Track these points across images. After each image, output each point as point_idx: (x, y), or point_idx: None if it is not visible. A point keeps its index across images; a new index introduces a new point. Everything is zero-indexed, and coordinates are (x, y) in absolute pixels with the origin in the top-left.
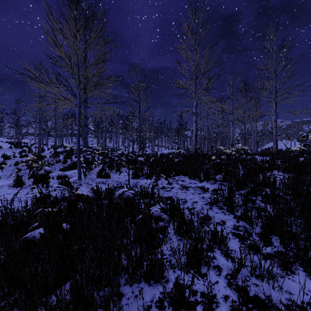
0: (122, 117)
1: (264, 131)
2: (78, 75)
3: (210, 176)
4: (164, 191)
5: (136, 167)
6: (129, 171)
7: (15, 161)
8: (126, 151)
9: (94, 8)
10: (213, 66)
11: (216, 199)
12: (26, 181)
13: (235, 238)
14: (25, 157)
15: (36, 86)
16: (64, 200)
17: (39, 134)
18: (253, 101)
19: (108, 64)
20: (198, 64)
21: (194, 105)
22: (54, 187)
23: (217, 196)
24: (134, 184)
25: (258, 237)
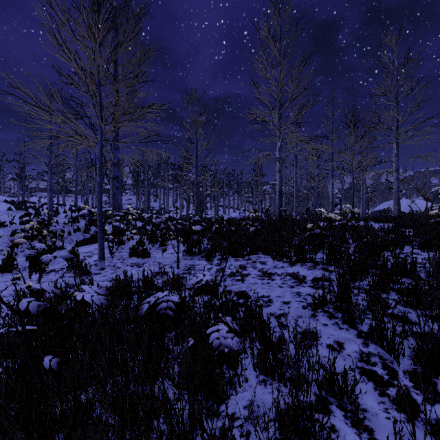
0: (173, 165)
1: (375, 186)
2: (100, 97)
3: (307, 256)
4: (233, 280)
5: (190, 241)
6: (178, 248)
7: (12, 230)
8: (178, 214)
9: (129, 2)
10: (305, 89)
11: (322, 300)
12: (21, 261)
13: (367, 381)
14: (29, 223)
15: (45, 120)
16: (45, 314)
17: (49, 190)
18: (362, 142)
19: (146, 81)
20: (283, 86)
21: (278, 147)
22: (61, 273)
23: (324, 293)
24: (186, 268)
25: (411, 381)
